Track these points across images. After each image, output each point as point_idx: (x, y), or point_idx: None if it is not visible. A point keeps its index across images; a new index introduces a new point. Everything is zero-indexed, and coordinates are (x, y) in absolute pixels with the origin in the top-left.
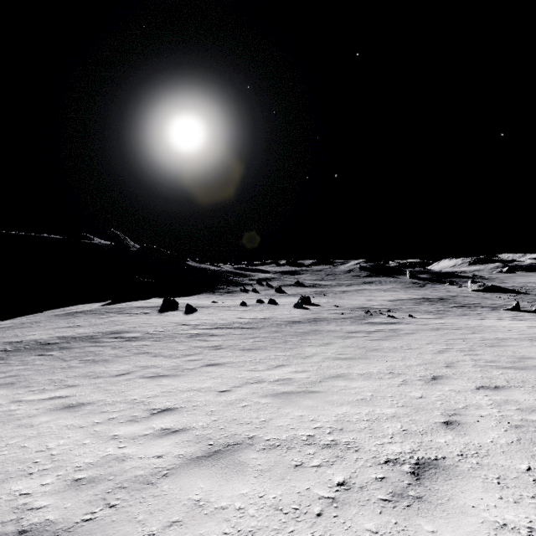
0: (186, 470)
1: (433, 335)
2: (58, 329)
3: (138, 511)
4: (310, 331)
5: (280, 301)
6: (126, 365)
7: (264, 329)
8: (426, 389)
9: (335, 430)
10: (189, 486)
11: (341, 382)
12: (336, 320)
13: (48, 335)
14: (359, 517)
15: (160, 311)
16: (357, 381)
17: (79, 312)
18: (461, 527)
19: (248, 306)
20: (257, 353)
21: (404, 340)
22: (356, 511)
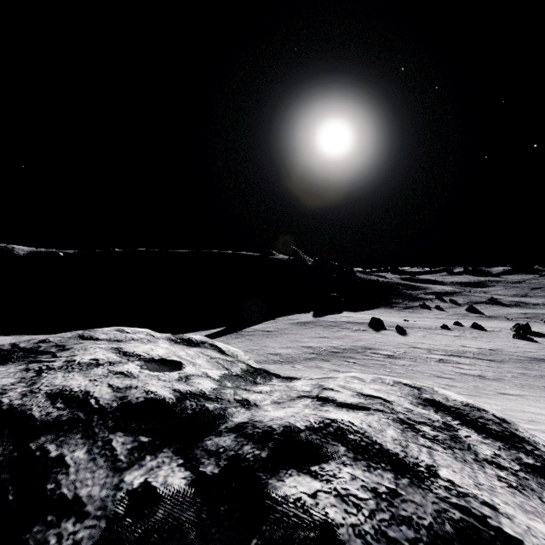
0: None
1: None
2: (316, 338)
3: None
4: None
5: (483, 326)
6: (428, 381)
7: (507, 364)
8: None
9: None
10: None
11: None
12: None
13: (319, 343)
14: None
15: (372, 329)
16: None
17: (307, 323)
18: None
19: (450, 329)
20: (535, 390)
21: None
22: None
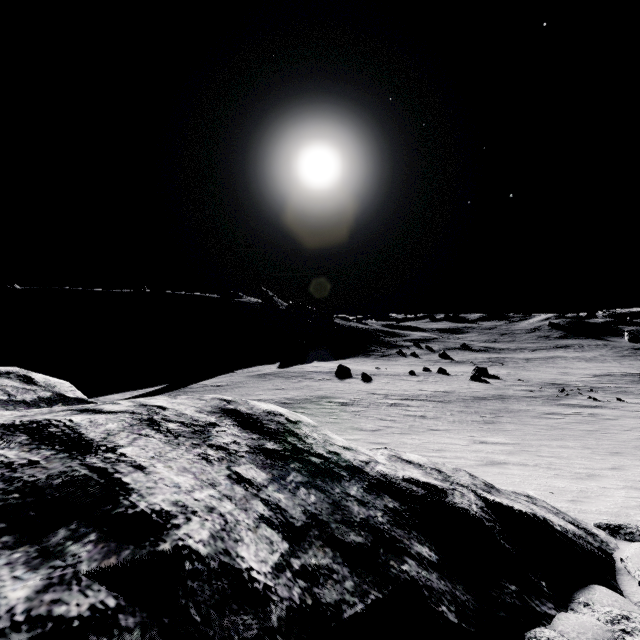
0: (484, 466)
1: (637, 423)
2: (272, 391)
3: (479, 471)
4: (500, 409)
5: (449, 371)
6: (369, 424)
7: (453, 403)
8: (607, 456)
9: (547, 464)
10: (491, 469)
11: (544, 448)
12: (525, 398)
13: (273, 396)
14: (563, 479)
15: (338, 377)
16: (556, 448)
17: (268, 375)
18: (600, 483)
19: (417, 375)
20: (463, 424)
21: (603, 425)
22: (561, 478)
